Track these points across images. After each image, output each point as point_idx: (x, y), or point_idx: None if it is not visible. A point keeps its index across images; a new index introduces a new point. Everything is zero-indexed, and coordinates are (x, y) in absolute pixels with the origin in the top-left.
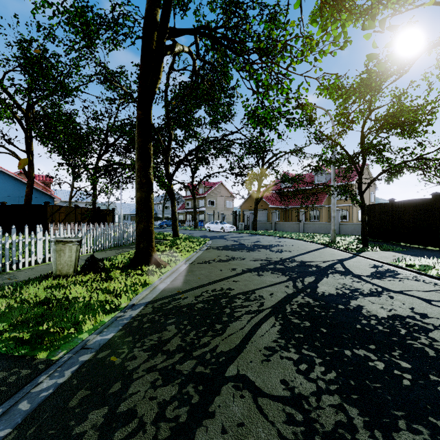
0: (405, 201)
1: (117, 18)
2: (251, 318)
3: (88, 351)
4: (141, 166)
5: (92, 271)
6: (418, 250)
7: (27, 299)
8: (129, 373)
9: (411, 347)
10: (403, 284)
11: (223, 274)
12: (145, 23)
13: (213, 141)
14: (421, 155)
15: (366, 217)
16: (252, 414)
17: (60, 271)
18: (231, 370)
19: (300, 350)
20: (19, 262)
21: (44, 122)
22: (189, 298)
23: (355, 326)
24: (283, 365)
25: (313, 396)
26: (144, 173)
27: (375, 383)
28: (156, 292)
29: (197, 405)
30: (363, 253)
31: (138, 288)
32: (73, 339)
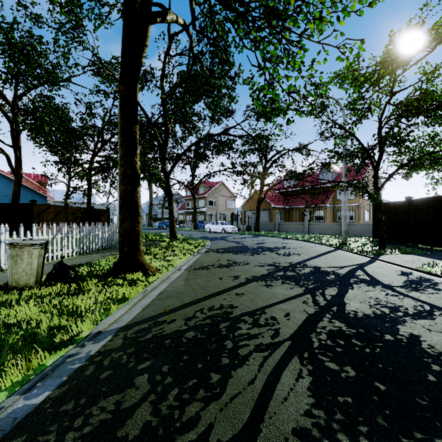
0: (425, 198)
1: None
2: (265, 360)
3: None
4: (125, 153)
5: (59, 282)
6: None
7: None
8: None
9: None
10: None
11: (224, 284)
12: None
13: (213, 135)
14: None
15: (382, 216)
16: None
17: (17, 282)
18: None
19: (357, 440)
20: None
21: (33, 116)
22: (177, 322)
23: (426, 378)
24: None
25: None
26: (128, 162)
27: None
28: (135, 311)
29: None
30: (382, 256)
31: (112, 305)
32: None
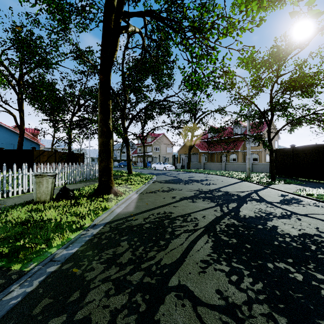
0: (303, 146)
1: (84, 6)
2: (189, 236)
3: (55, 263)
4: (103, 118)
5: (64, 199)
6: (314, 183)
7: (10, 220)
8: (87, 283)
9: (322, 261)
10: (306, 209)
11: (166, 201)
12: (105, 7)
13: (158, 102)
14: (317, 111)
15: (273, 158)
16: (193, 322)
17: (39, 198)
18: (173, 280)
19: (230, 263)
20: (9, 191)
21: (32, 88)
22: (139, 220)
23: (273, 243)
24: (217, 276)
25: (245, 305)
26: (105, 123)
27: (297, 294)
28: (113, 215)
29: (144, 313)
30: (272, 185)
31: (99, 211)
32: (43, 253)
